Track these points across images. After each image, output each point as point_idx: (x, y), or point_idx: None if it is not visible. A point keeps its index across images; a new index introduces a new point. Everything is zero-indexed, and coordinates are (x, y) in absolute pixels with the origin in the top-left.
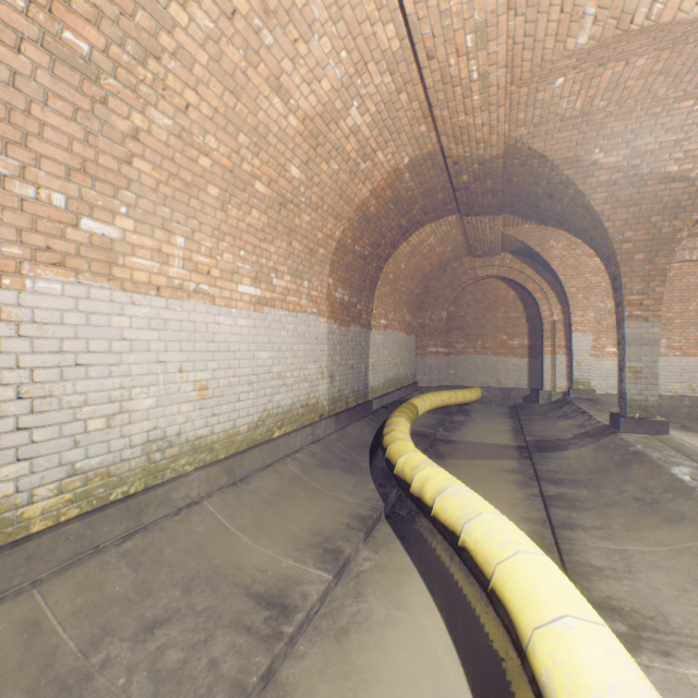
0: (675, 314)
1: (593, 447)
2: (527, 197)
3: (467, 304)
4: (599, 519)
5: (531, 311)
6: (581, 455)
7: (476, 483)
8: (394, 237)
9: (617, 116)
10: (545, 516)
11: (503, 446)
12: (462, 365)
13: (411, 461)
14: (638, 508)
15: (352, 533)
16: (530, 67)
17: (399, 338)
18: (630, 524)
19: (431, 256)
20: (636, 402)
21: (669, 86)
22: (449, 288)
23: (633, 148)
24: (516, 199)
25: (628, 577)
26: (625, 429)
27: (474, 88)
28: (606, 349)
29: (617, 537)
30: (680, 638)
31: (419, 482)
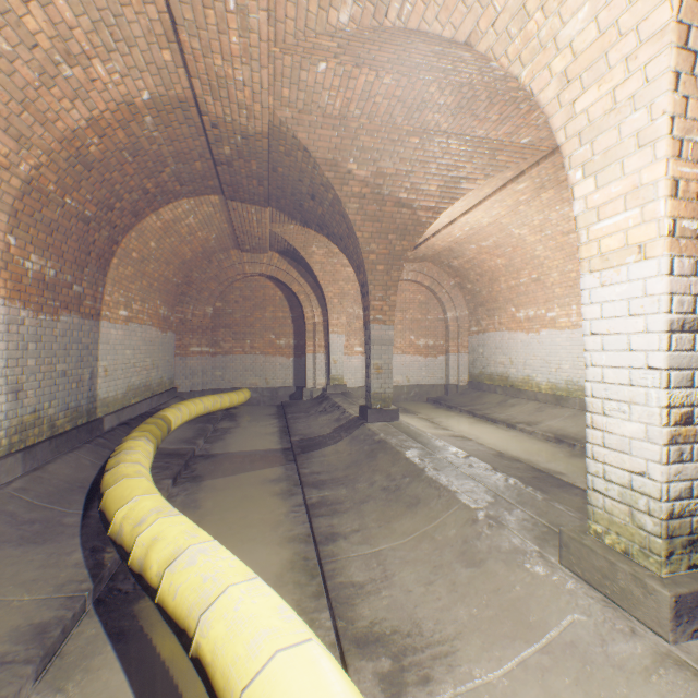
0: (399, 321)
1: (349, 440)
2: (293, 194)
3: (236, 301)
4: (357, 520)
5: (297, 312)
6: (340, 449)
7: (238, 506)
8: (137, 202)
9: (368, 131)
10: (310, 529)
11: (270, 451)
12: (231, 366)
13: (137, 513)
14: (387, 498)
15: (7, 677)
16: (295, 29)
17: (151, 335)
18: (382, 517)
19: (193, 241)
20: (379, 395)
21: (405, 117)
22: (216, 281)
23: (378, 168)
24: (283, 193)
25: (386, 585)
26: (371, 419)
27: (233, 24)
28: (355, 349)
29: (374, 537)
30: (434, 650)
31: (143, 548)
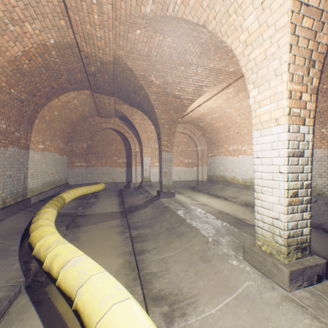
0: (175, 151)
1: (151, 206)
2: (125, 91)
3: (98, 141)
4: (154, 243)
5: (128, 146)
6: (147, 211)
7: (98, 239)
8: (48, 92)
9: (160, 62)
10: (132, 248)
11: (114, 212)
12: (95, 172)
13: (47, 243)
14: (168, 233)
15: None
16: (125, 14)
17: (55, 157)
18: (166, 242)
19: (76, 112)
20: (165, 185)
21: (177, 57)
22: (88, 131)
23: (165, 80)
24: (120, 90)
25: (167, 273)
26: (162, 196)
27: (95, 10)
28: (155, 164)
29: (162, 251)
30: (188, 301)
31: (50, 260)
